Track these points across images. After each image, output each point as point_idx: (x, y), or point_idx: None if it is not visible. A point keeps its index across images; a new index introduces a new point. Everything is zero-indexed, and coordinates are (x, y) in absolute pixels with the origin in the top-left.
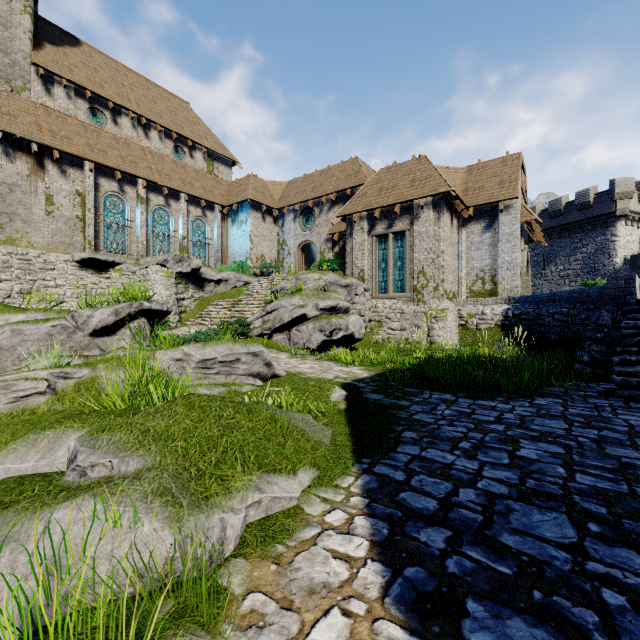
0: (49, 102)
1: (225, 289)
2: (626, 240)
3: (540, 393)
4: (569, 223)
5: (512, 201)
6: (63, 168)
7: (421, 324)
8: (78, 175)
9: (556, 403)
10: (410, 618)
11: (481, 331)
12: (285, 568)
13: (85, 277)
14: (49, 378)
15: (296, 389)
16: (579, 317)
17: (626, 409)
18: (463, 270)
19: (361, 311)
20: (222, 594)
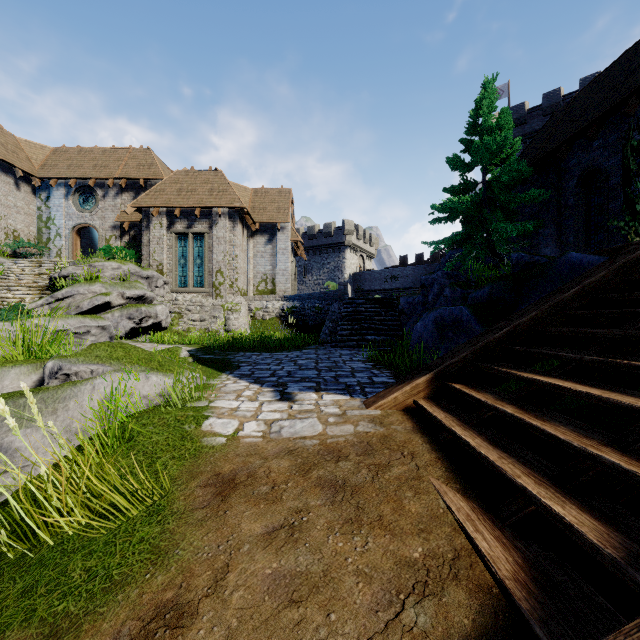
0: None
1: None
2: (350, 262)
3: (305, 348)
4: (320, 245)
5: (286, 224)
6: None
7: (219, 315)
8: None
9: (312, 351)
10: (272, 387)
11: (266, 321)
12: (219, 390)
13: None
14: None
15: None
16: (324, 309)
17: (341, 350)
18: (251, 272)
19: (163, 303)
20: (214, 381)
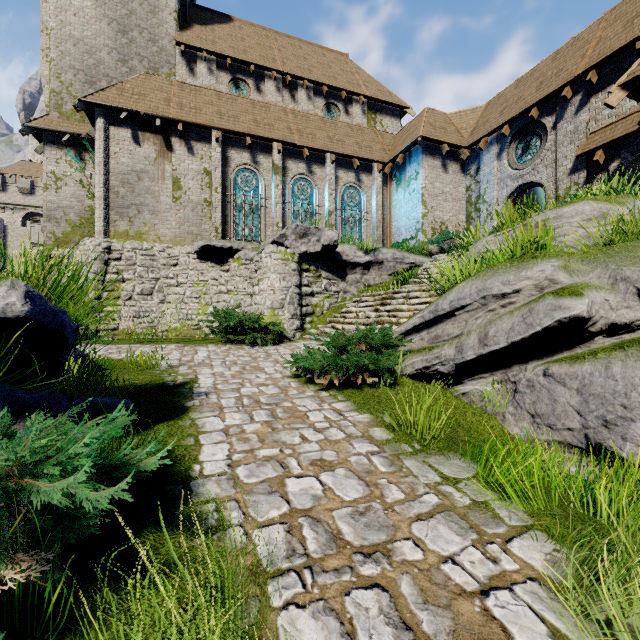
0: (193, 83)
1: (378, 277)
2: None
3: None
4: None
5: None
6: (190, 144)
7: None
8: (206, 150)
9: None
10: None
11: None
12: None
13: (205, 271)
14: None
15: None
16: None
17: None
18: None
19: None
20: None
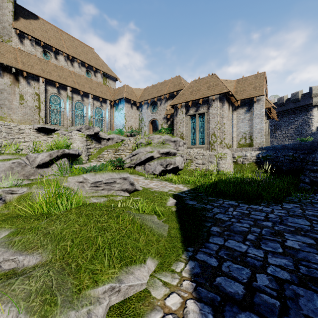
0: (22, 47)
1: (112, 143)
2: (317, 118)
3: (285, 200)
4: (288, 109)
5: (261, 97)
6: (28, 81)
7: (213, 161)
8: (36, 85)
9: (296, 207)
10: None
11: (245, 165)
12: None
13: (40, 137)
14: (2, 194)
15: (147, 198)
16: (299, 157)
17: None
18: (235, 133)
19: (182, 154)
20: None
